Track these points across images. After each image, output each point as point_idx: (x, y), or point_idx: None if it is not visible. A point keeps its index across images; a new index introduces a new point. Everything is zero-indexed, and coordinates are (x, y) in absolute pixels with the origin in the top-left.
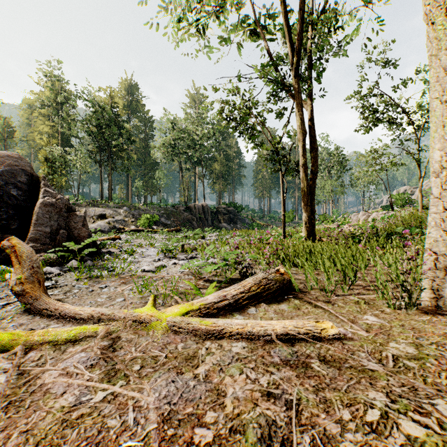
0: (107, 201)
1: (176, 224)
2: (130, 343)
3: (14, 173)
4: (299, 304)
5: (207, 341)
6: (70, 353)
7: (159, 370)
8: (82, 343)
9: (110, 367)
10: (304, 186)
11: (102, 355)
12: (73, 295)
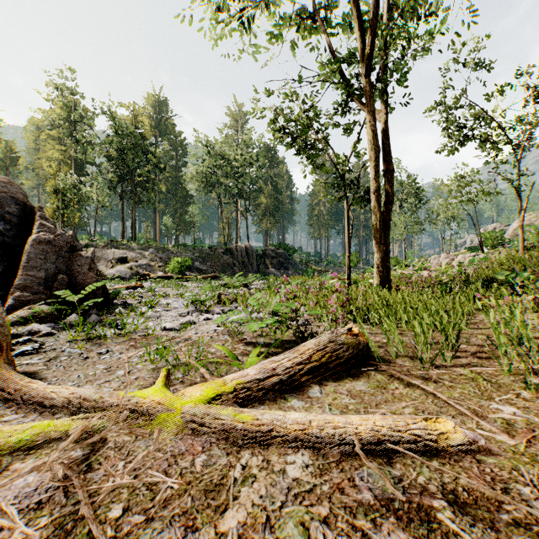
0: (130, 241)
1: (213, 270)
2: (120, 452)
3: (1, 202)
4: (384, 380)
5: (245, 451)
6: (13, 472)
7: (154, 520)
8: (40, 451)
9: (68, 509)
10: (376, 219)
11: (61, 481)
12: (58, 364)
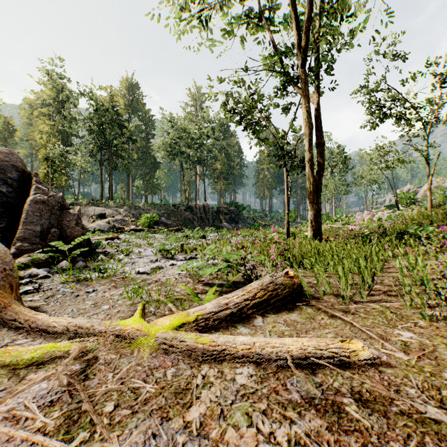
0: (107, 200)
1: (177, 224)
2: (109, 366)
3: (4, 169)
4: (313, 313)
5: (205, 365)
6: (29, 381)
7: (138, 413)
8: (48, 366)
9: (73, 406)
10: (309, 183)
11: (67, 386)
12: (55, 300)
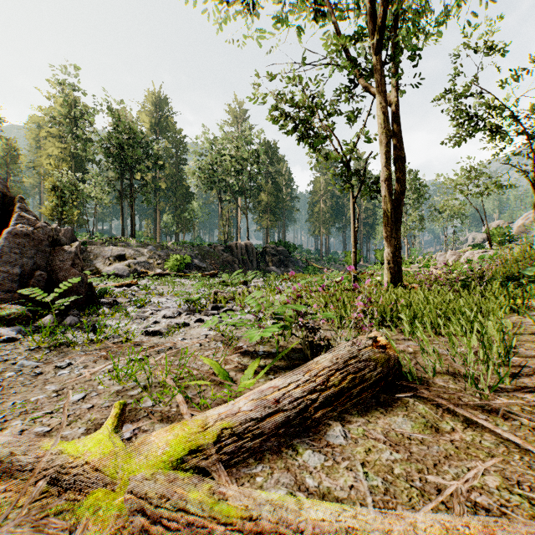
0: (129, 239)
1: (213, 267)
2: None
3: None
4: (431, 414)
5: None
6: None
7: None
8: None
9: None
10: (386, 210)
11: None
12: None
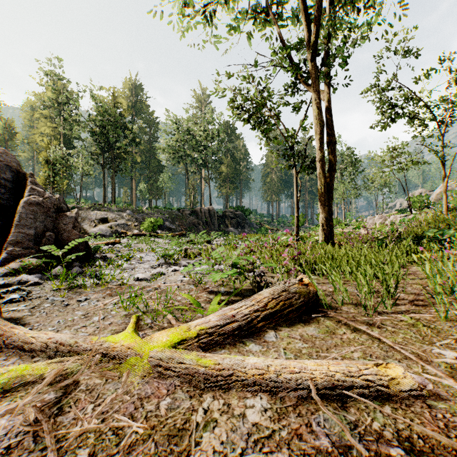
0: (110, 204)
1: (181, 228)
2: (91, 394)
3: None
4: (333, 326)
5: (207, 394)
6: None
7: None
8: (16, 394)
9: (35, 455)
10: (321, 184)
11: (31, 425)
12: (41, 310)
